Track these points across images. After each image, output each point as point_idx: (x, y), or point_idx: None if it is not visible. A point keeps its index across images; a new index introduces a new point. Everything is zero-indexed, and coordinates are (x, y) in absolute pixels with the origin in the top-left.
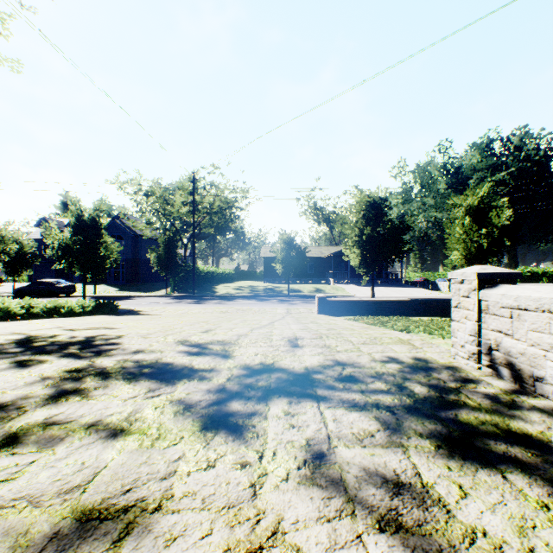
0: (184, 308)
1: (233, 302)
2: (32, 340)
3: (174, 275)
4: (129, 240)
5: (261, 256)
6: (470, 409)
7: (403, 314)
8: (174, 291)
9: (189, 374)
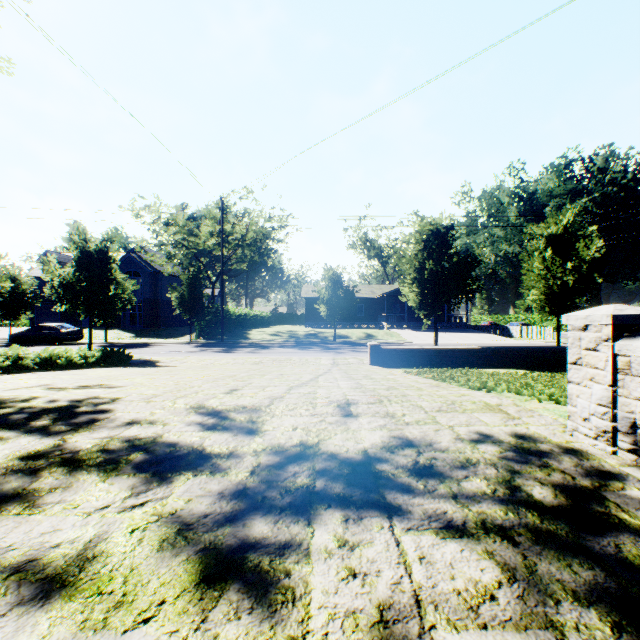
0: (210, 357)
1: (269, 351)
2: None
3: (199, 318)
4: (147, 277)
5: (302, 296)
6: (635, 533)
7: (472, 365)
8: (200, 337)
9: (196, 463)
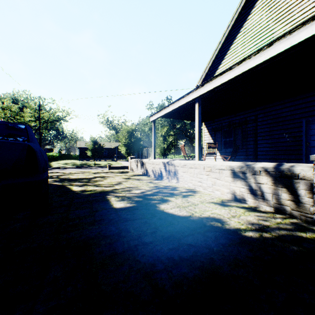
0: None
1: (68, 170)
2: None
3: None
4: None
5: (77, 146)
6: (124, 172)
7: None
8: None
9: (86, 173)
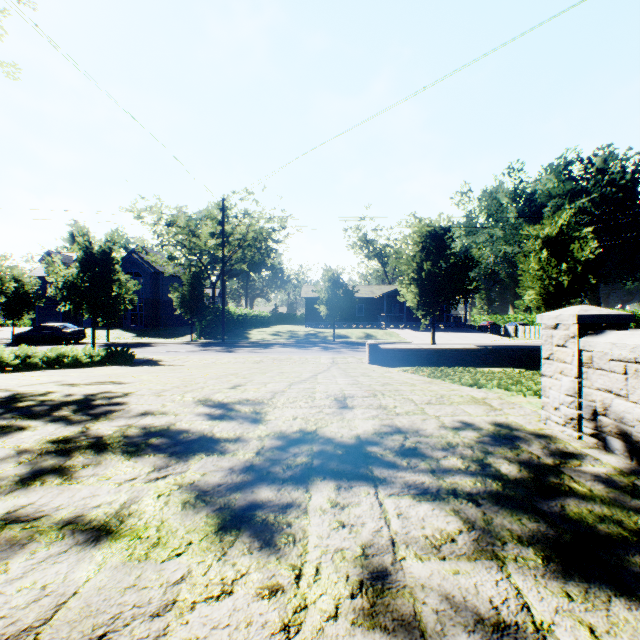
0: (211, 357)
1: (269, 350)
2: (17, 398)
3: (200, 318)
4: (148, 278)
5: (302, 296)
6: (580, 497)
7: (469, 364)
8: (201, 337)
9: (208, 446)
